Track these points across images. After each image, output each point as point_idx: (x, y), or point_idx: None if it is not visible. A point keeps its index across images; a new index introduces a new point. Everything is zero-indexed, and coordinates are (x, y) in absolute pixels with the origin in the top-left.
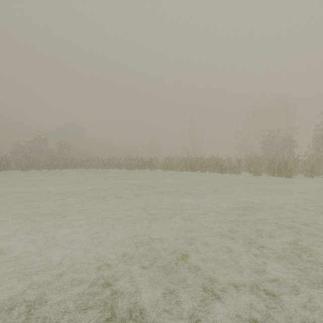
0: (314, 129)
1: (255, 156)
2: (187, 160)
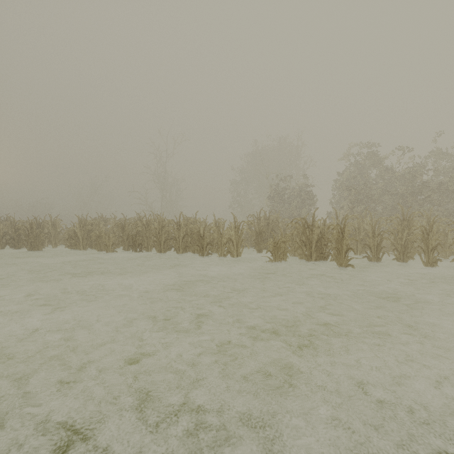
0: (335, 180)
1: (266, 216)
2: (128, 225)
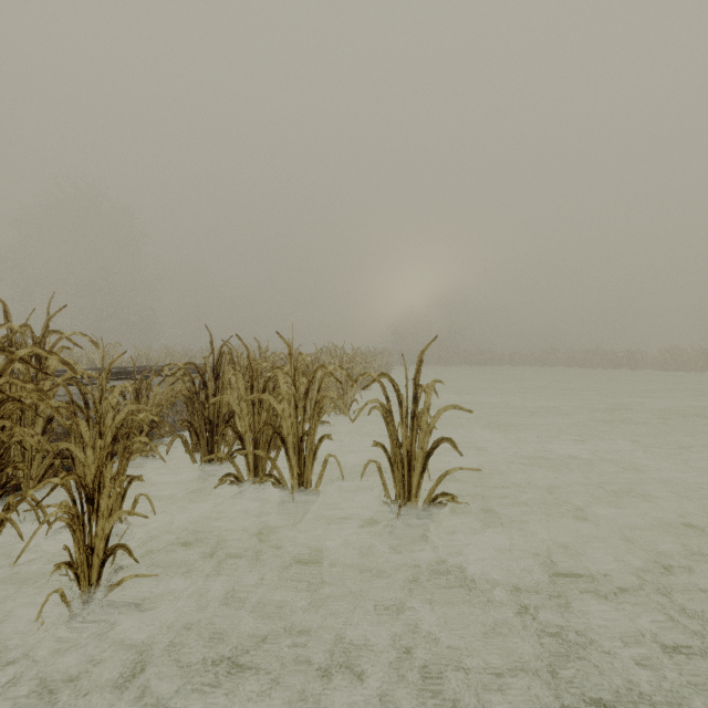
0: None
1: None
2: None
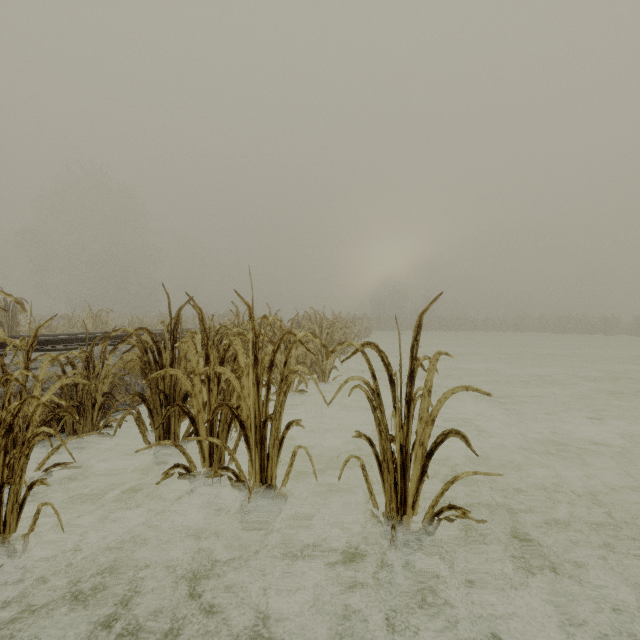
0: None
1: None
2: None
